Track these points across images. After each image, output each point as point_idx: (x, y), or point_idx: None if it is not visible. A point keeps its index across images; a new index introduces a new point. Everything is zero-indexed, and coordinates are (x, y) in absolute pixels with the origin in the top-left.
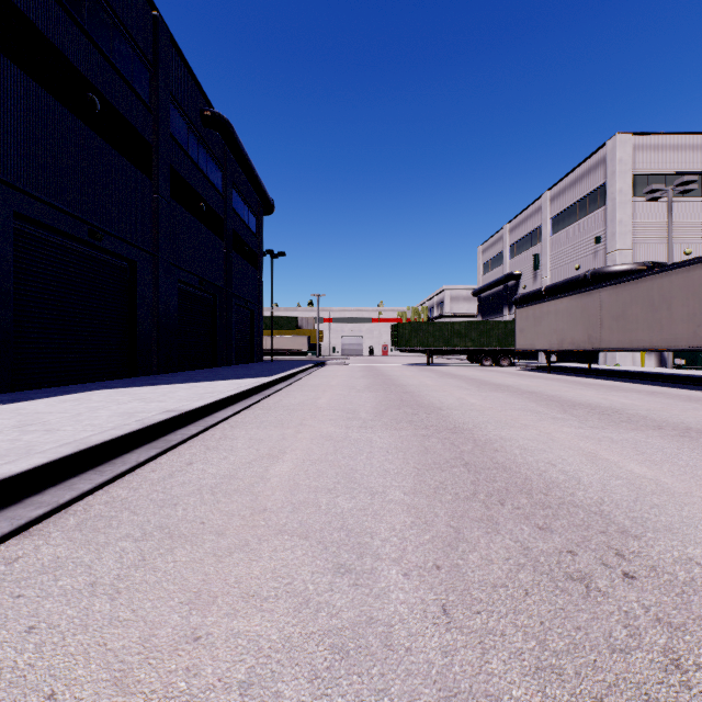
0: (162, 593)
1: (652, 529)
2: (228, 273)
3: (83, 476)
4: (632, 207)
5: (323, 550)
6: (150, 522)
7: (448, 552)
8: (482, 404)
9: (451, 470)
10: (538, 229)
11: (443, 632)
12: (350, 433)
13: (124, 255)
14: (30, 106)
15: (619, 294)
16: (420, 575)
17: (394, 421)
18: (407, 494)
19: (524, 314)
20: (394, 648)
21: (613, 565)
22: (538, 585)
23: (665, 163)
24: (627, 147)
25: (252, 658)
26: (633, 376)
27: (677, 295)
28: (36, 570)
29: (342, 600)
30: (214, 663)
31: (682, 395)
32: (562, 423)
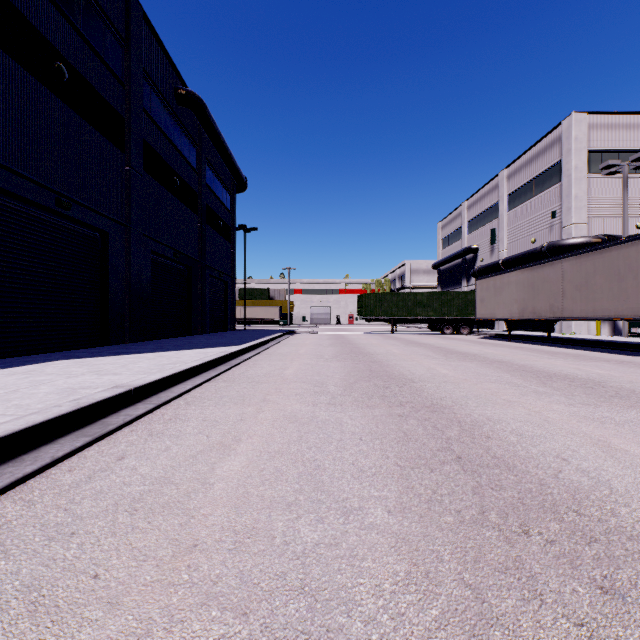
0: None
1: None
2: (202, 246)
3: None
4: (587, 183)
5: None
6: (18, 575)
7: None
8: (454, 375)
9: (442, 468)
10: (495, 206)
11: None
12: (317, 412)
13: (94, 225)
14: None
15: (582, 264)
16: None
17: (365, 396)
18: (392, 512)
19: (485, 284)
20: None
21: None
22: None
23: (618, 142)
24: (583, 126)
25: None
26: (593, 345)
27: None
28: None
29: None
30: None
31: None
32: (548, 399)
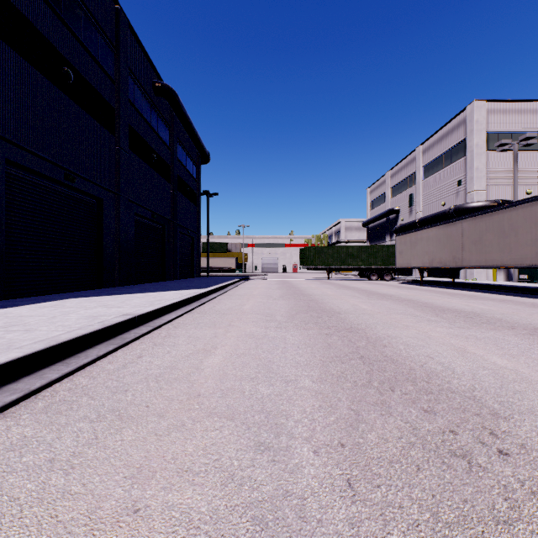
0: (110, 469)
1: (517, 411)
2: (174, 208)
3: (53, 367)
4: (486, 158)
5: (246, 430)
6: (104, 406)
7: (350, 431)
8: (371, 309)
9: (349, 362)
10: (413, 175)
11: (349, 504)
12: (268, 332)
13: (92, 193)
14: (18, 77)
15: (477, 224)
16: (328, 452)
17: (303, 323)
18: (315, 382)
19: (403, 240)
20: (307, 520)
21: (489, 443)
22: (427, 461)
23: (511, 124)
24: (482, 111)
25: (184, 530)
26: (487, 288)
27: (522, 225)
28: (5, 448)
29: (262, 475)
30: (150, 534)
31: (527, 302)
32: (435, 324)
